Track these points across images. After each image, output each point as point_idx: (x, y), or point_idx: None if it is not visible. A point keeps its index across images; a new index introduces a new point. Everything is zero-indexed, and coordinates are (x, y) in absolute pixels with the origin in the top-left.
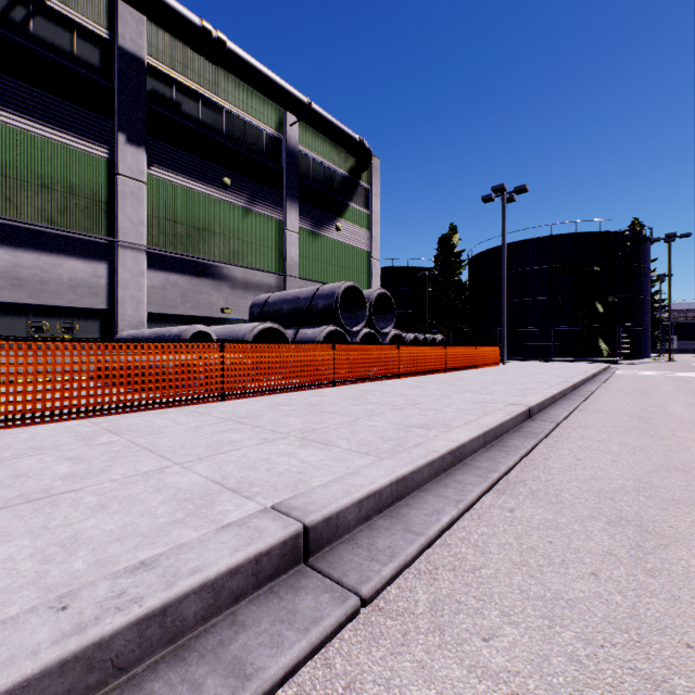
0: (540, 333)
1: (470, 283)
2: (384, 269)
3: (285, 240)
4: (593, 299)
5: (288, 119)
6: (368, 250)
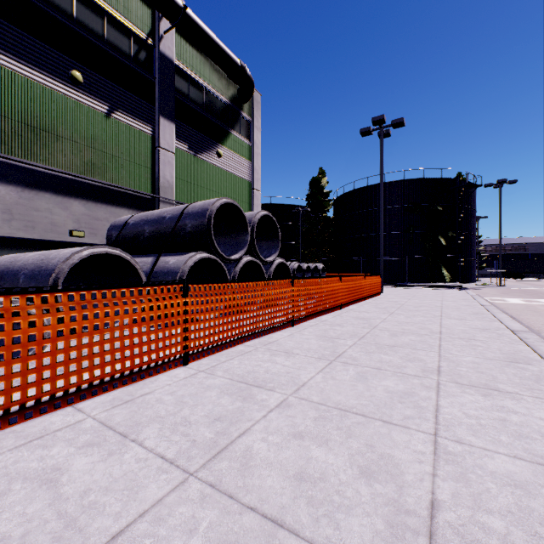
0: (395, 262)
1: (336, 219)
2: (264, 206)
3: (157, 158)
4: (437, 233)
5: (161, 26)
6: (250, 180)
